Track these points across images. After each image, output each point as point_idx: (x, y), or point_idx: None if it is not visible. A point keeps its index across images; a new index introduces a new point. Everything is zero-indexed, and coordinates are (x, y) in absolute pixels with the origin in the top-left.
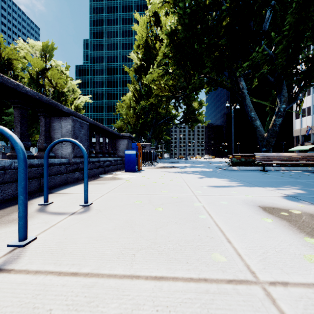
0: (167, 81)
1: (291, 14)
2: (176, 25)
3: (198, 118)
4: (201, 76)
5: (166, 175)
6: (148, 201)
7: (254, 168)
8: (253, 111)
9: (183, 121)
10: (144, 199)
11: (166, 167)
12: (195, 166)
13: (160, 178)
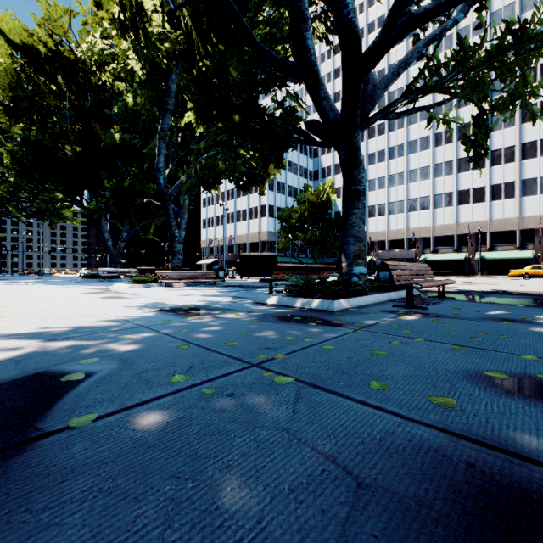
0: (5, 190)
1: (110, 188)
2: (20, 150)
3: (63, 213)
4: (54, 190)
5: (9, 285)
6: (5, 289)
7: (101, 280)
8: (108, 232)
9: (33, 213)
10: (2, 289)
11: (4, 283)
12: (46, 281)
13: (5, 286)
